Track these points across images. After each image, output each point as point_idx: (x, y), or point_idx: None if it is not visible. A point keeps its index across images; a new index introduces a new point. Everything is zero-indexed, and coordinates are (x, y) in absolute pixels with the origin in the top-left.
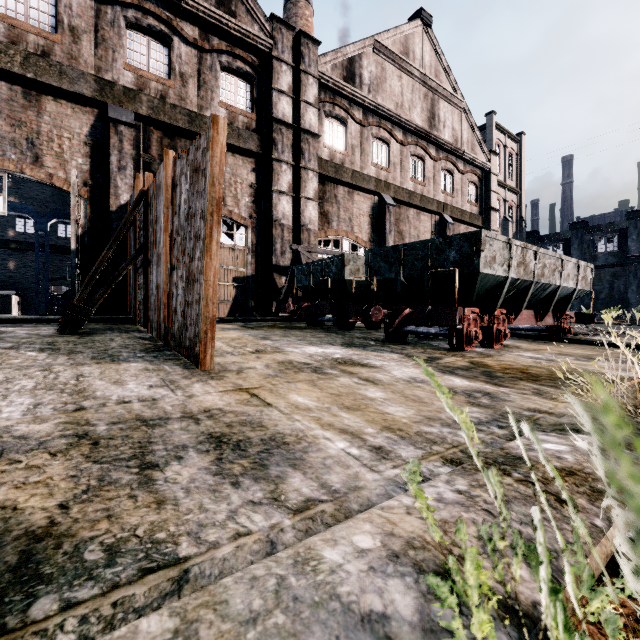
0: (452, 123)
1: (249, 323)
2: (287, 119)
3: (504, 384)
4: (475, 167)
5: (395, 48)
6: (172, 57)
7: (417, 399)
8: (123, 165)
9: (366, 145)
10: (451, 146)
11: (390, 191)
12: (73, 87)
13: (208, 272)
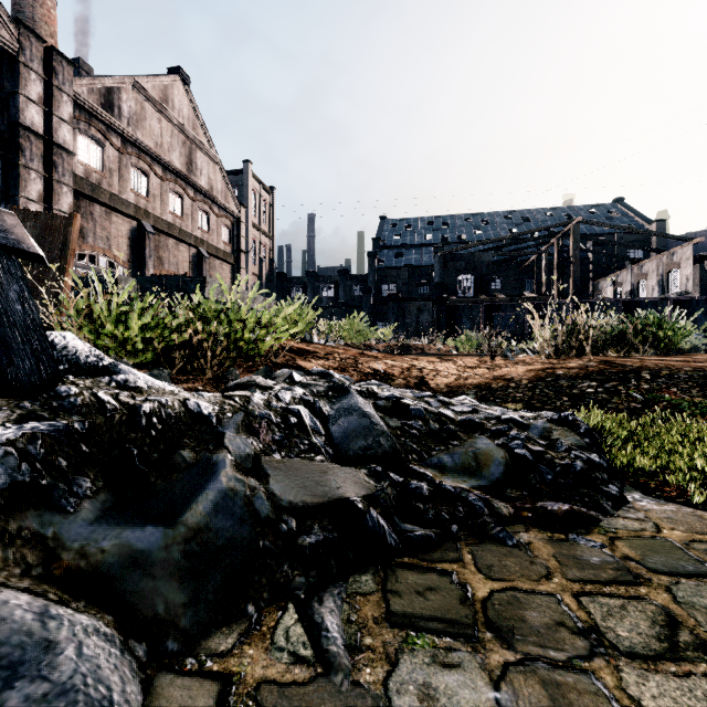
0: (208, 172)
1: None
2: (37, 128)
3: None
4: (229, 213)
5: (155, 92)
6: None
7: None
8: None
9: (125, 172)
10: (207, 192)
11: (150, 219)
12: None
13: (67, 281)
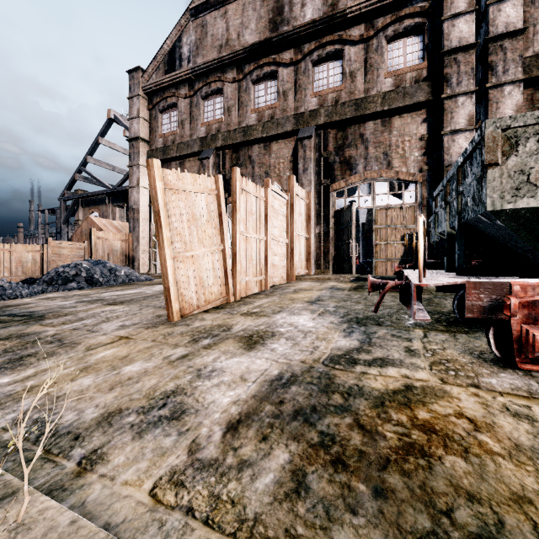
0: None
1: None
2: (465, 41)
3: (249, 428)
4: None
5: None
6: (343, 65)
7: (122, 384)
8: (306, 167)
9: None
10: None
11: None
12: (283, 129)
13: (161, 258)
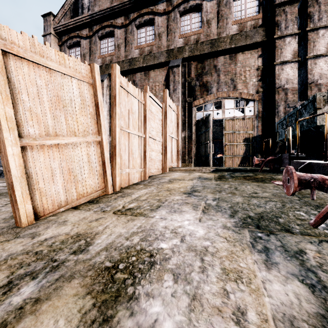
0: None
1: (235, 173)
2: None
3: None
4: None
5: None
6: (202, 15)
7: None
8: (175, 88)
9: None
10: None
11: None
12: (158, 61)
13: (0, 145)
